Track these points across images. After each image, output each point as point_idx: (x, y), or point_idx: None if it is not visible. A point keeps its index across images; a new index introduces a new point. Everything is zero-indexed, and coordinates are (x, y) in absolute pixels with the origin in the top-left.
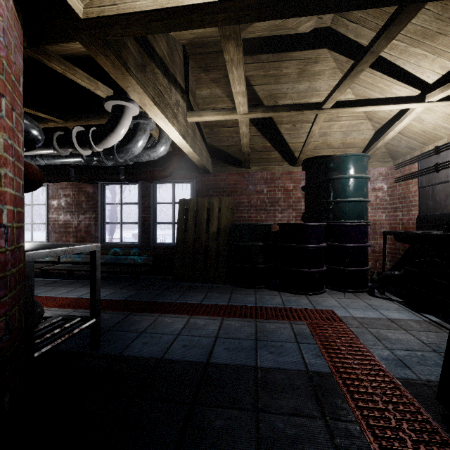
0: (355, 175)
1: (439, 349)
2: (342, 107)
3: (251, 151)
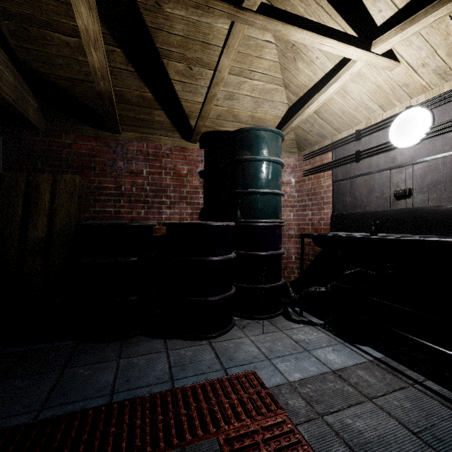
0: (270, 157)
1: (446, 449)
2: (273, 18)
3: (119, 101)
